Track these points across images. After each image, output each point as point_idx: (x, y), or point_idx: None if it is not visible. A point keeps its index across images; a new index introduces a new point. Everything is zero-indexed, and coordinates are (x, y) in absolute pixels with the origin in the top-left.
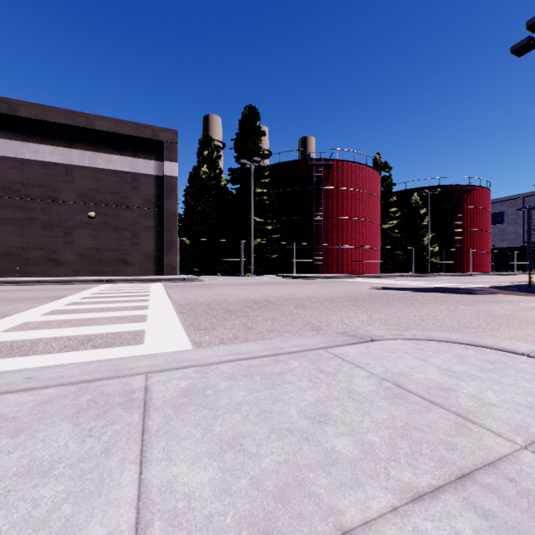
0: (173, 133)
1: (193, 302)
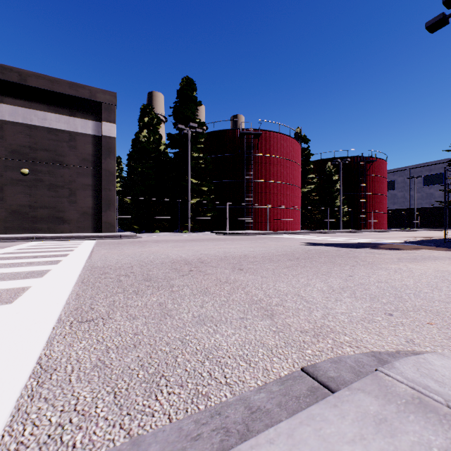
0: (111, 95)
1: (112, 263)
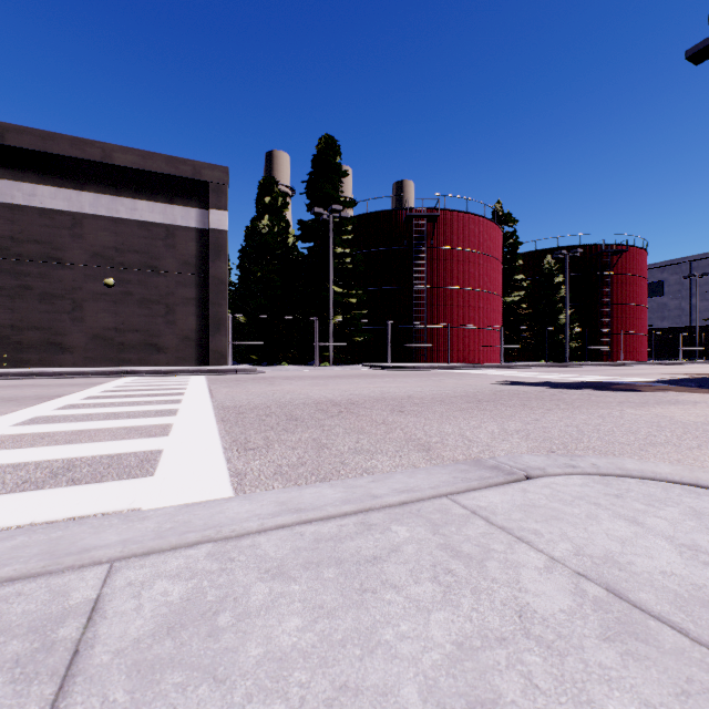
0: (222, 171)
1: (244, 403)
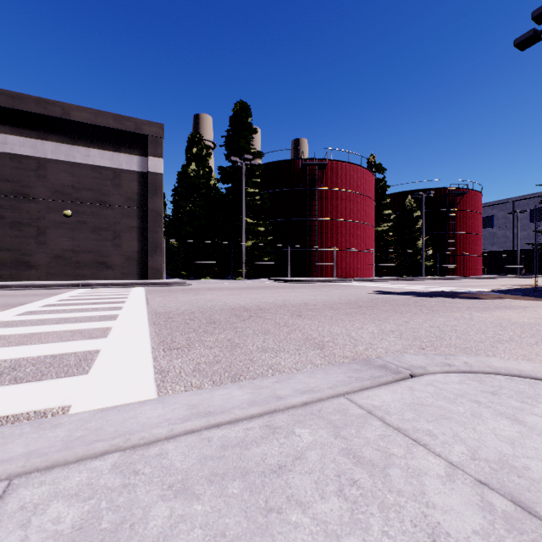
0: (158, 126)
1: (173, 310)
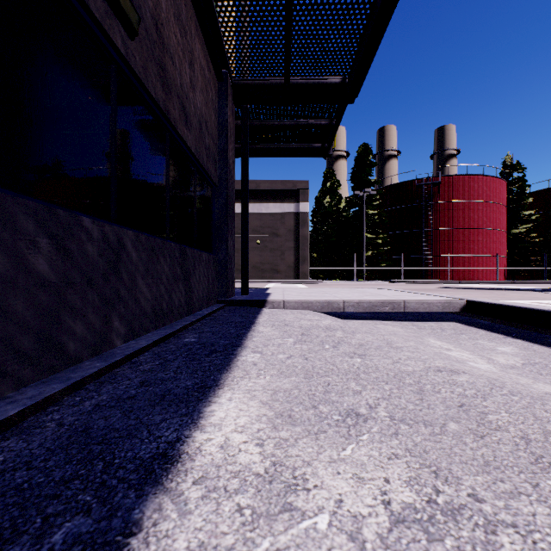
0: (305, 182)
1: None
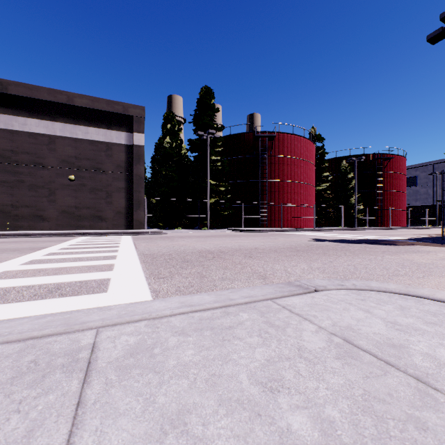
0: (141, 109)
1: (156, 252)
